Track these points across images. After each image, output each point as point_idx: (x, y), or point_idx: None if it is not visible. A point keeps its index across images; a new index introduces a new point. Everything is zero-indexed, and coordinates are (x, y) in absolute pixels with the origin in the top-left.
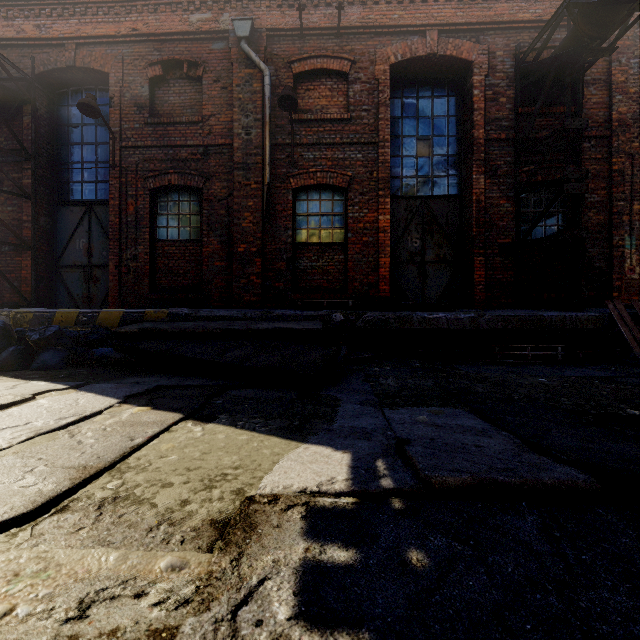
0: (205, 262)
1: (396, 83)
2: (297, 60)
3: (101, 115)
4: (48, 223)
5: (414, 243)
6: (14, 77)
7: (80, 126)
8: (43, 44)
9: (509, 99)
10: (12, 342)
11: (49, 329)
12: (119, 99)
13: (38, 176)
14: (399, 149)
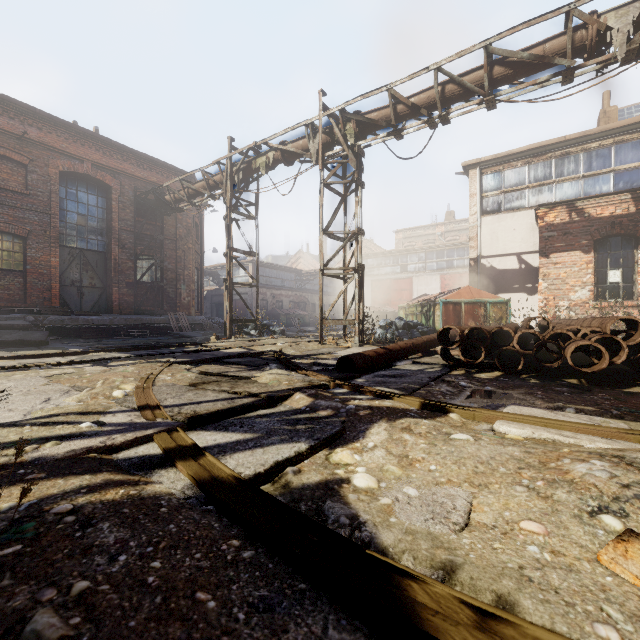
0: None
1: (62, 177)
2: None
3: None
4: None
5: (75, 275)
6: None
7: None
8: None
9: (132, 211)
10: None
11: None
12: None
13: None
14: (65, 217)
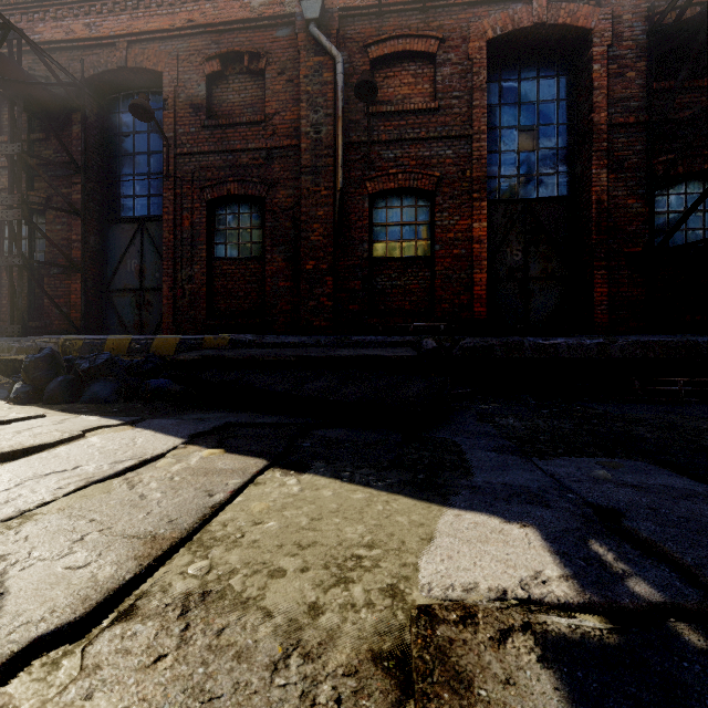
0: (268, 282)
1: (492, 64)
2: (374, 43)
3: (154, 118)
4: (98, 243)
5: (515, 256)
6: (63, 82)
7: (132, 134)
8: (93, 45)
9: (639, 73)
10: (60, 371)
11: (100, 357)
12: (173, 101)
13: (88, 191)
14: (496, 143)
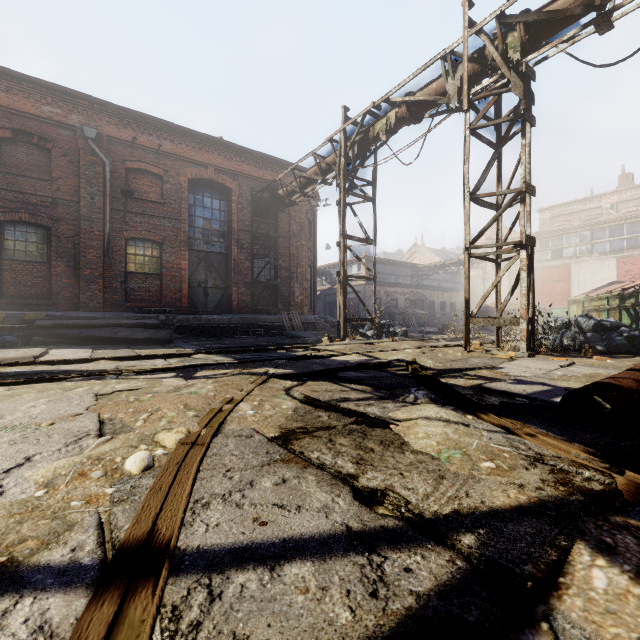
0: (54, 279)
1: (191, 185)
2: (129, 160)
3: None
4: None
5: (201, 276)
6: None
7: None
8: None
9: (249, 212)
10: None
11: None
12: None
13: None
14: (193, 223)
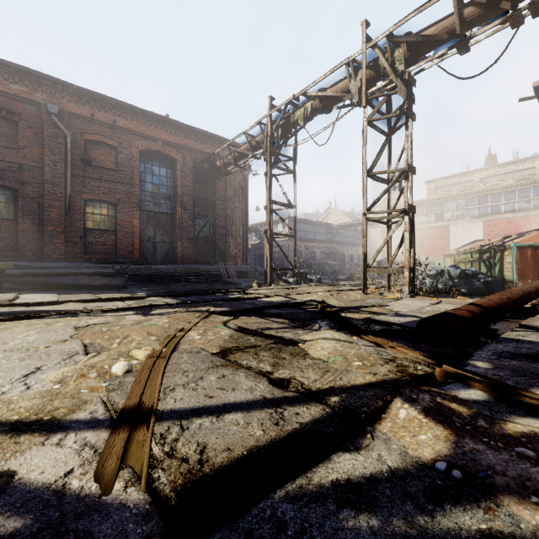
0: (20, 234)
1: (142, 155)
2: (87, 133)
3: None
4: None
5: (151, 233)
6: None
7: None
8: None
9: (191, 179)
10: None
11: None
12: None
13: None
14: (143, 187)
